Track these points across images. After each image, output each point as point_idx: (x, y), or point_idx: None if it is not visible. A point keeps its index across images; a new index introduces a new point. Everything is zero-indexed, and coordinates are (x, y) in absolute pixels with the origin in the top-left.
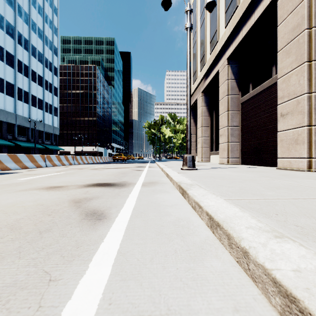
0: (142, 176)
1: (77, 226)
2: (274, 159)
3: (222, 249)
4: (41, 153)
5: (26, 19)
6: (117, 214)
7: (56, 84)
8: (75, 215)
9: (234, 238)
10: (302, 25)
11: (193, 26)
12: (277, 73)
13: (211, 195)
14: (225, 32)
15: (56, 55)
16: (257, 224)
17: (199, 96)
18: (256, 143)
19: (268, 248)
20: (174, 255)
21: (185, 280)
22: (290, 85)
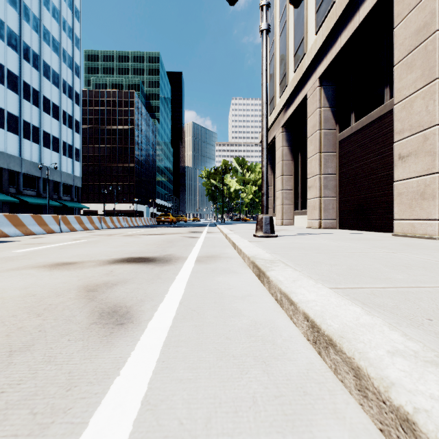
0: (197, 246)
1: (80, 339)
2: (387, 222)
3: (343, 393)
4: (56, 213)
5: (36, 25)
6: (152, 313)
7: (78, 117)
8: (82, 314)
9: (373, 379)
10: (431, 25)
11: (270, 33)
12: (394, 97)
13: (306, 280)
14: (316, 40)
15: (77, 75)
16: (406, 344)
17: (278, 132)
18: (361, 199)
19: None
20: (251, 409)
21: None
22: (413, 113)
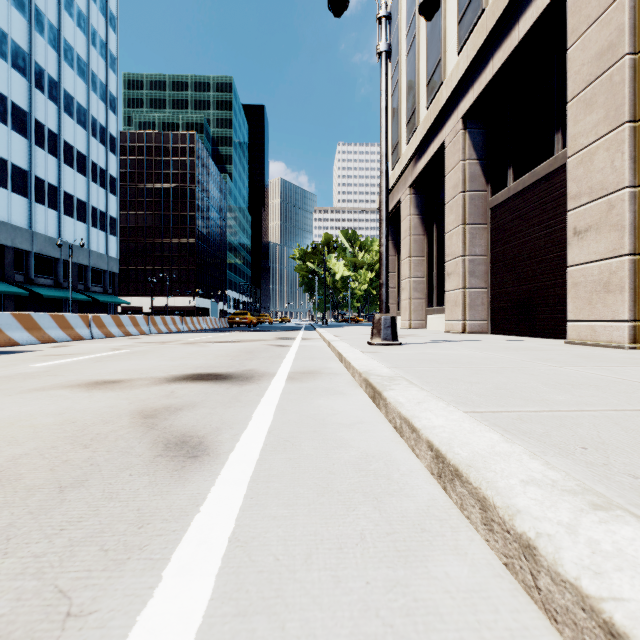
0: (288, 359)
1: (144, 474)
2: (559, 324)
3: (468, 530)
4: (83, 311)
5: (54, 37)
6: (232, 444)
7: (114, 171)
8: (141, 446)
9: (498, 508)
10: (619, 47)
11: (393, 52)
12: (567, 147)
13: (435, 402)
14: (458, 64)
15: (113, 111)
16: (546, 473)
17: (405, 194)
18: (522, 291)
19: (583, 538)
20: (358, 545)
21: (387, 615)
22: (594, 171)
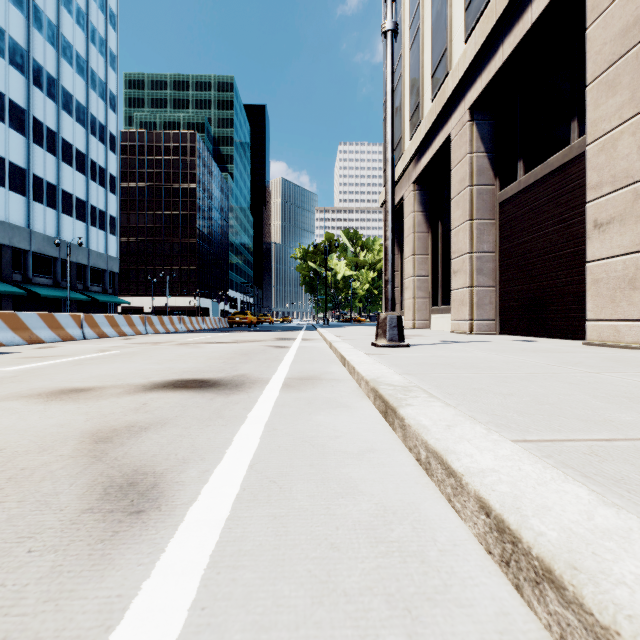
0: (285, 361)
1: (51, 549)
2: (575, 323)
3: None
4: (82, 311)
5: (52, 34)
6: (197, 489)
7: (114, 170)
8: (71, 491)
9: None
10: None
11: (396, 45)
12: (586, 133)
13: (469, 425)
14: (465, 52)
15: (113, 109)
16: None
17: (408, 191)
18: (533, 289)
19: None
20: None
21: None
22: (617, 158)
